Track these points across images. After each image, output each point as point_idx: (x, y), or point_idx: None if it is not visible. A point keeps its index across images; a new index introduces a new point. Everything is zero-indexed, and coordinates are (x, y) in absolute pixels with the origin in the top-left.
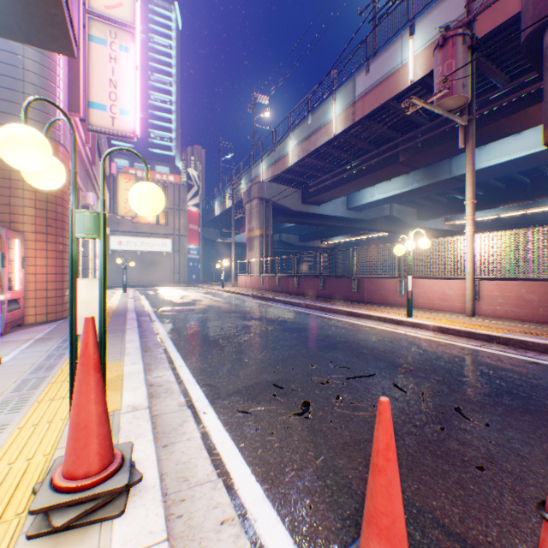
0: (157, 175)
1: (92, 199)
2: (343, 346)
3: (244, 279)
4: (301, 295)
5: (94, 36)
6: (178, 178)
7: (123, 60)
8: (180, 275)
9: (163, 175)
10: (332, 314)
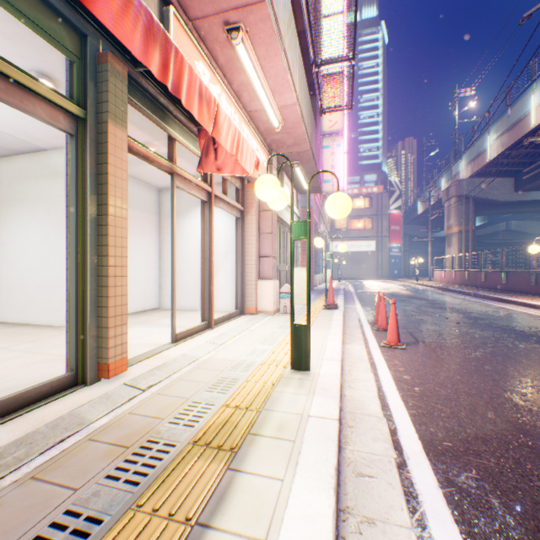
0: (362, 190)
1: (322, 228)
2: (451, 310)
3: (438, 274)
4: (484, 288)
5: (323, 146)
6: (380, 188)
7: (337, 152)
8: (381, 270)
9: (368, 188)
10: (487, 300)
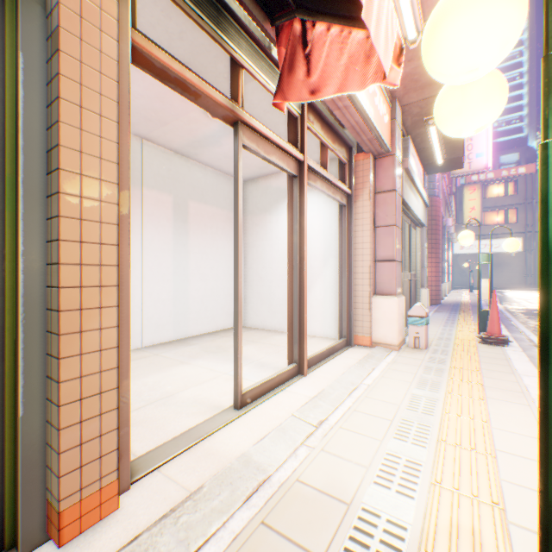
0: (501, 173)
1: (450, 223)
2: None
3: None
4: None
5: None
6: (529, 167)
7: None
8: (532, 277)
9: (509, 169)
10: None
